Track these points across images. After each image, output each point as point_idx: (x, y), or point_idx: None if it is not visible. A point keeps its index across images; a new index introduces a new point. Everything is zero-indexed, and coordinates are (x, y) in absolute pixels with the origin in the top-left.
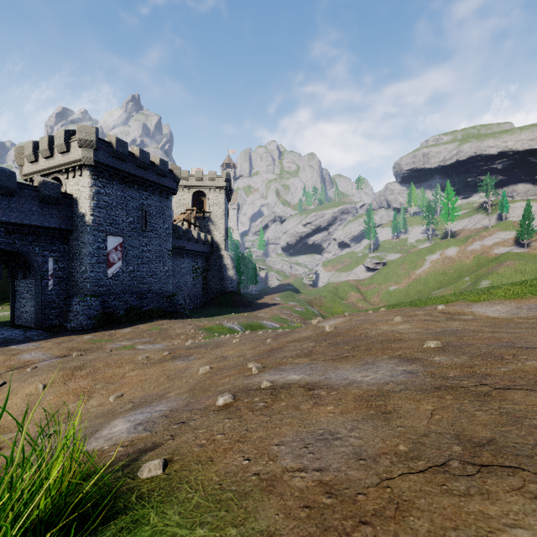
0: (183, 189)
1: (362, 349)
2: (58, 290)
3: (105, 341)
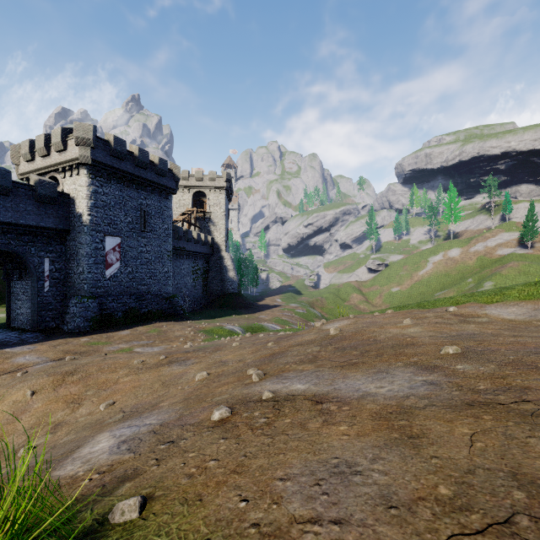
0: (183, 189)
1: (372, 355)
2: (54, 292)
3: (102, 344)
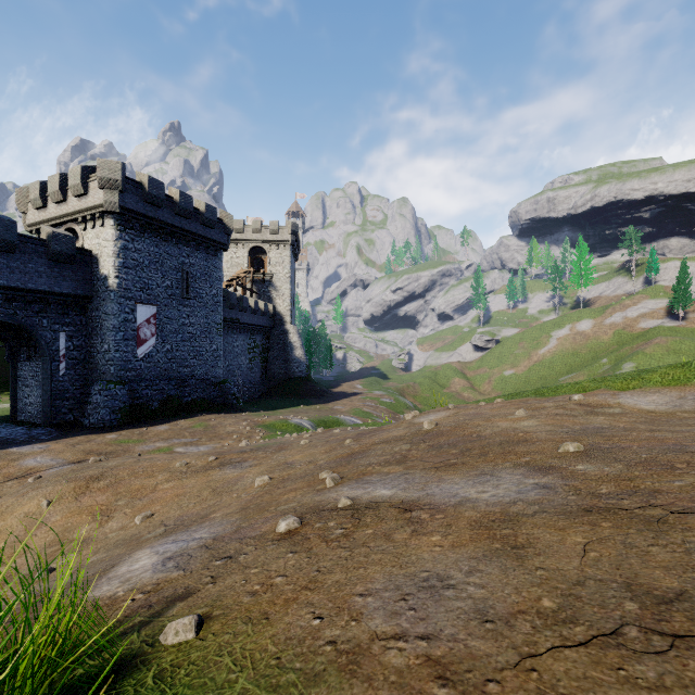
0: (236, 244)
1: (474, 454)
2: (72, 375)
3: (133, 442)
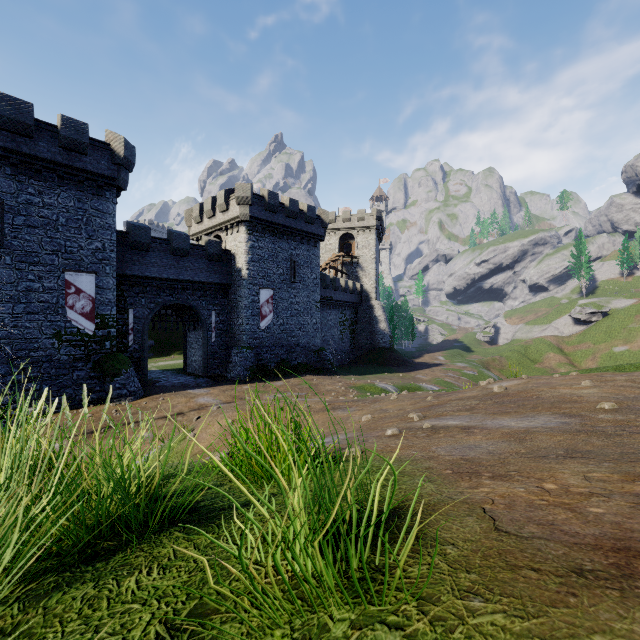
0: (329, 233)
1: (527, 407)
2: (219, 342)
3: (261, 392)
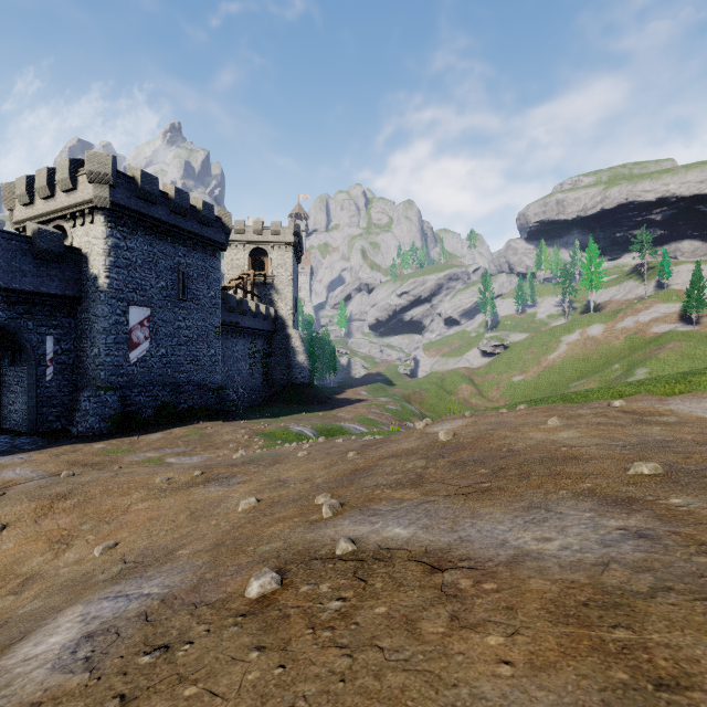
0: (236, 245)
1: (511, 475)
2: (60, 381)
3: (123, 452)
